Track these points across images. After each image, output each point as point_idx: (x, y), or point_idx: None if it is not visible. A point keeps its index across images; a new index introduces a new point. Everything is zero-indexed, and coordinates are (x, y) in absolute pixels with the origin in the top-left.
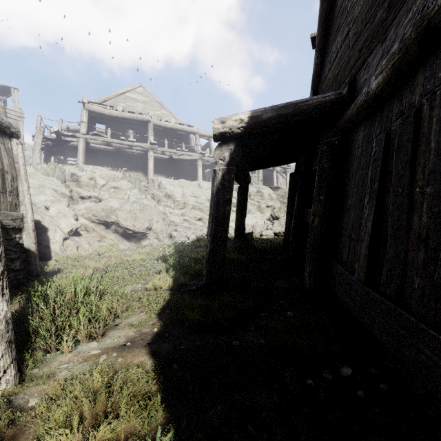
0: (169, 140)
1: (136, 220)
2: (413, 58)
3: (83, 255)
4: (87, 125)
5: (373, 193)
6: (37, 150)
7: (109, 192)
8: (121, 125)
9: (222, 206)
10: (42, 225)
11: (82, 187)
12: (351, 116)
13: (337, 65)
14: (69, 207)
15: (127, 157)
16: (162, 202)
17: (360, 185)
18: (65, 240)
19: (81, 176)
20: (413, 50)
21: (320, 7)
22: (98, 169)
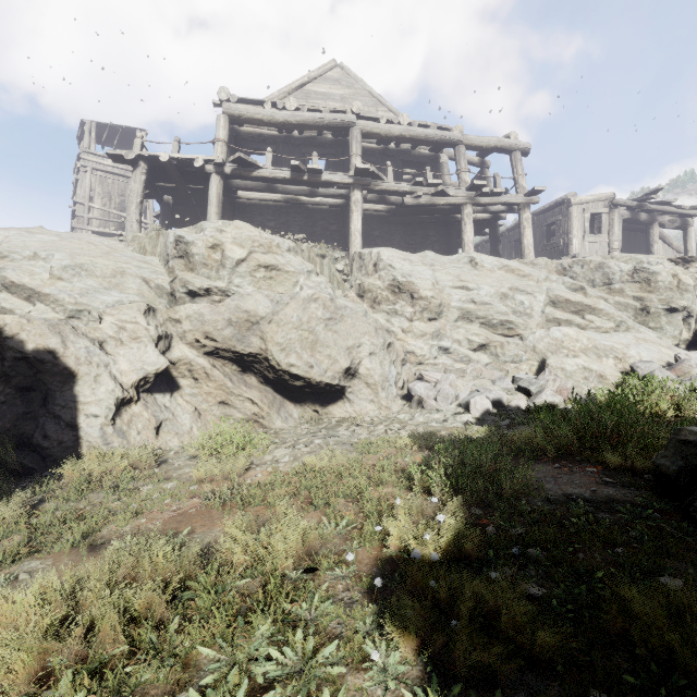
0: (395, 173)
1: (315, 350)
2: None
3: (152, 458)
4: (228, 146)
5: None
6: (133, 206)
7: (255, 279)
8: (298, 150)
9: None
10: (61, 364)
11: (195, 268)
12: None
13: None
14: (151, 315)
15: (308, 216)
16: (382, 303)
17: None
18: (123, 405)
19: (193, 241)
20: None
21: None
22: (232, 226)
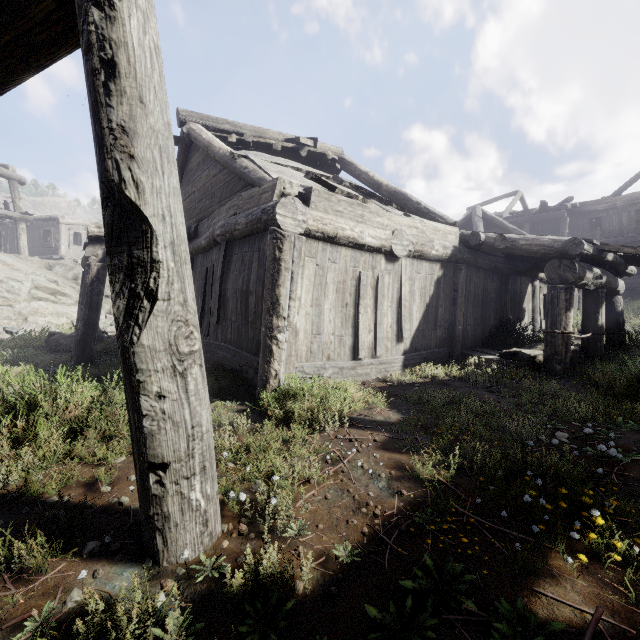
0: None
1: None
2: (213, 244)
3: None
4: None
5: (202, 294)
6: None
7: None
8: None
9: (97, 295)
10: None
11: None
12: (195, 248)
13: (190, 204)
14: None
15: None
16: None
17: (199, 289)
18: None
19: None
20: (212, 242)
21: (178, 158)
22: None
